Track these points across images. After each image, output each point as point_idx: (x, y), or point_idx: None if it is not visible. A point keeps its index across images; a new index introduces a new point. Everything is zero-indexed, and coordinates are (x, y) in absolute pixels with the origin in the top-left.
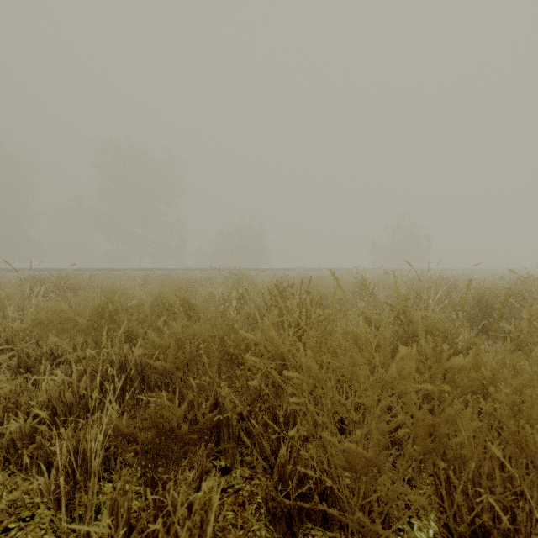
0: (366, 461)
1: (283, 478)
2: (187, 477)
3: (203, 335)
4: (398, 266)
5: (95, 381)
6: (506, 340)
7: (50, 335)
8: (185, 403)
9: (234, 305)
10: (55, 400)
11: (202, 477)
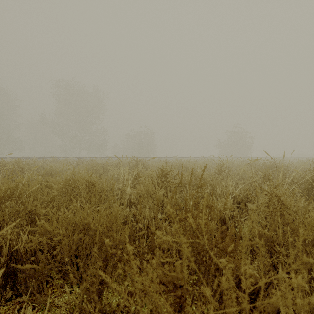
0: None
1: None
2: None
3: (90, 223)
4: (233, 155)
5: None
6: None
7: None
8: None
9: (131, 184)
10: None
11: None
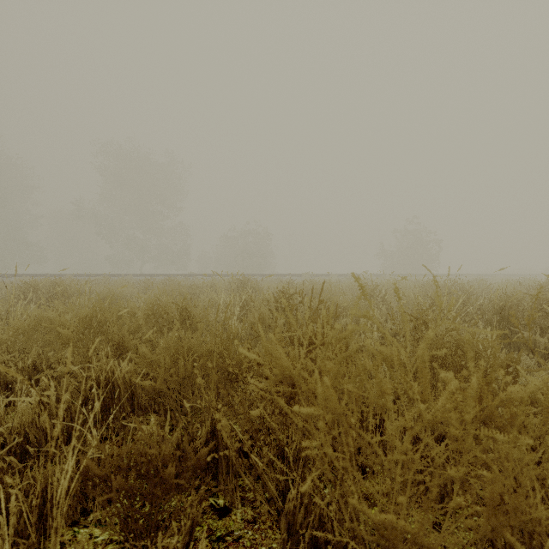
0: (409, 538)
1: (293, 528)
2: (170, 543)
3: (200, 349)
4: (406, 271)
5: (77, 401)
6: (531, 351)
7: (34, 347)
8: (177, 429)
9: (238, 313)
10: (27, 425)
11: (193, 529)
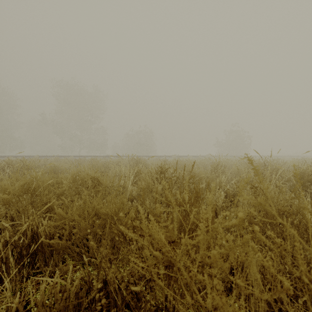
0: None
1: None
2: None
3: (100, 210)
4: (231, 154)
5: (8, 250)
6: None
7: None
8: (77, 280)
9: (132, 180)
10: None
11: None
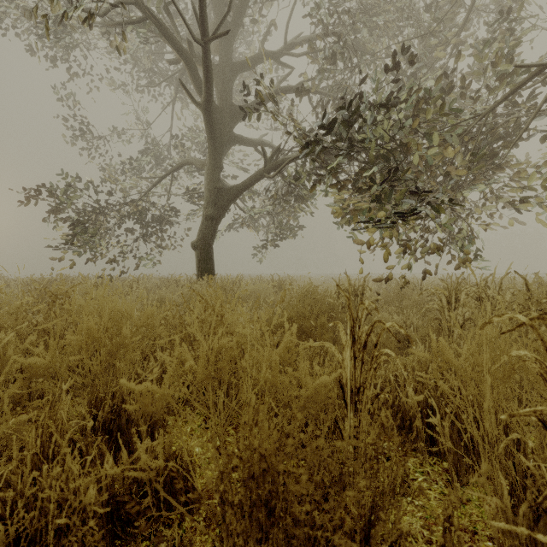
0: None
1: None
2: None
3: None
4: None
5: None
6: None
7: None
8: None
9: None
10: None
11: None
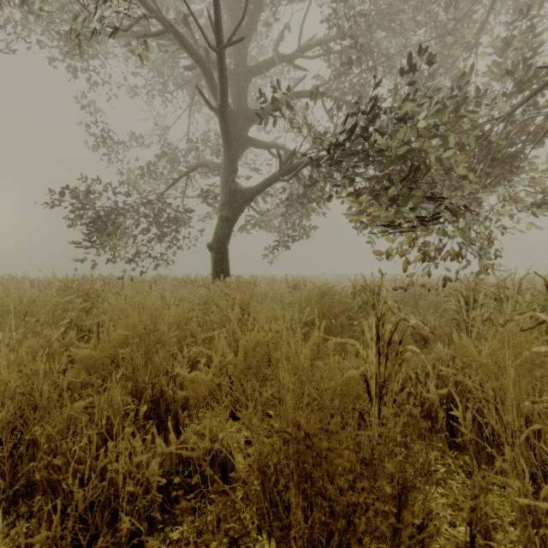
0: None
1: None
2: None
3: None
4: None
5: None
6: None
7: None
8: None
9: None
10: None
11: None
